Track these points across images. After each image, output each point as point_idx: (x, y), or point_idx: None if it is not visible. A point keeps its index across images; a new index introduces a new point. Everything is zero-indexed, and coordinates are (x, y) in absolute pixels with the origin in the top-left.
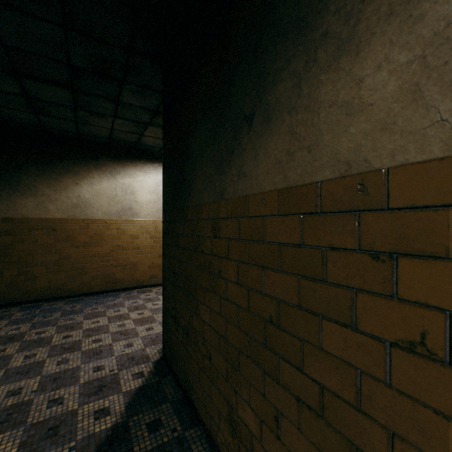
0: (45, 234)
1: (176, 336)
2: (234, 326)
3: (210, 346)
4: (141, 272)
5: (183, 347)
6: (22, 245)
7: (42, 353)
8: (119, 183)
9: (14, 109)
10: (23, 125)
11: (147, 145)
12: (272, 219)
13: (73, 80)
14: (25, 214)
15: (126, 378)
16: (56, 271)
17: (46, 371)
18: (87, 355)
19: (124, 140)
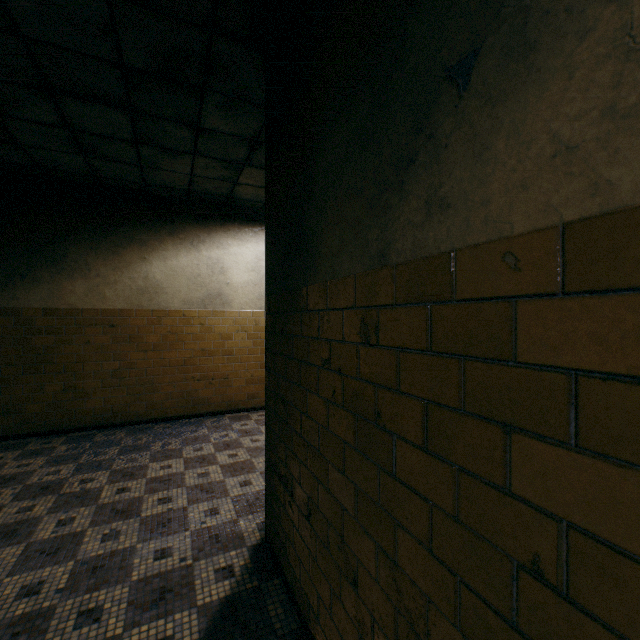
0: (100, 333)
1: (287, 513)
2: (414, 541)
3: (354, 559)
4: (235, 388)
5: (300, 538)
6: (69, 348)
7: (83, 517)
8: (203, 257)
9: (54, 150)
10: (70, 175)
11: (244, 200)
12: (539, 304)
13: (129, 94)
14: (74, 303)
15: (204, 578)
16: (115, 386)
17: (83, 551)
18: (147, 526)
19: (210, 192)
